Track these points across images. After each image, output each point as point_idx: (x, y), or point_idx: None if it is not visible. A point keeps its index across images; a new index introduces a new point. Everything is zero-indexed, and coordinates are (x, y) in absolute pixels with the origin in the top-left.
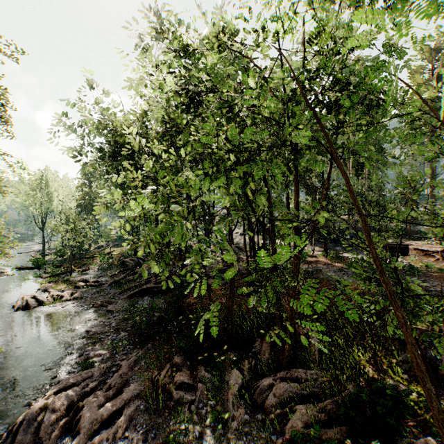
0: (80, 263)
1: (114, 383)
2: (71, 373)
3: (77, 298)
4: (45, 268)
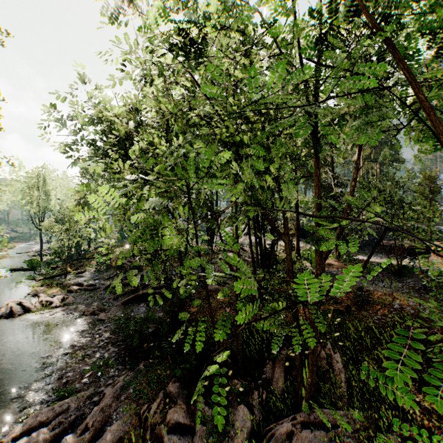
0: (76, 265)
1: (93, 420)
2: (44, 403)
3: (68, 304)
4: (39, 270)
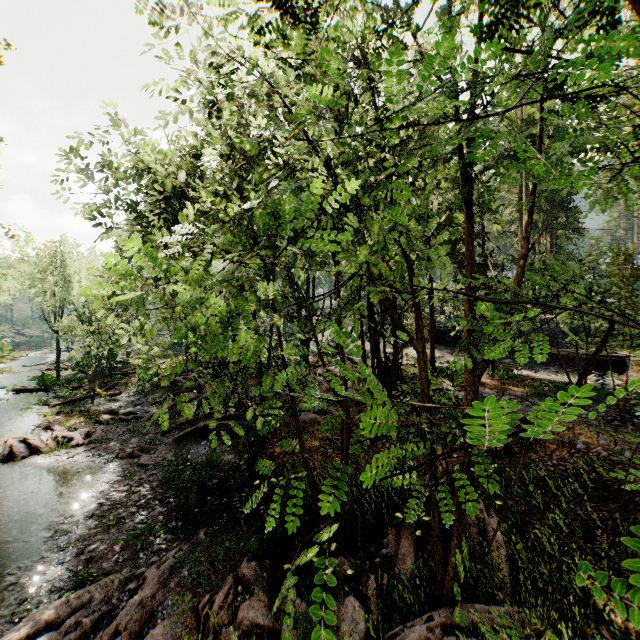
0: (109, 383)
1: (127, 619)
2: (54, 593)
3: (95, 442)
4: (55, 391)
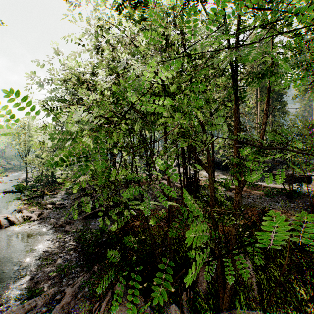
0: (52, 189)
1: None
2: (17, 301)
3: (43, 219)
4: (24, 193)
